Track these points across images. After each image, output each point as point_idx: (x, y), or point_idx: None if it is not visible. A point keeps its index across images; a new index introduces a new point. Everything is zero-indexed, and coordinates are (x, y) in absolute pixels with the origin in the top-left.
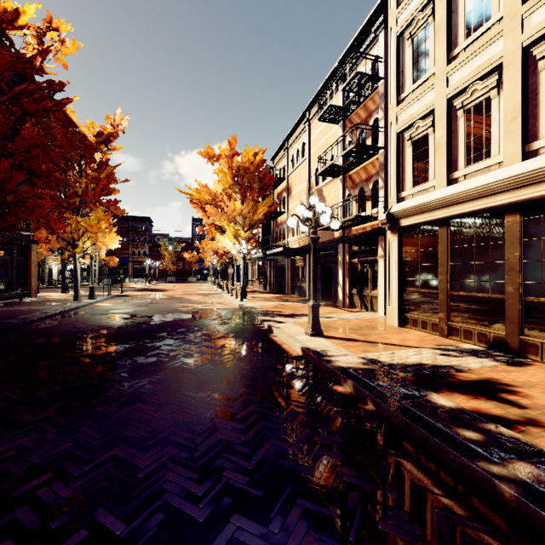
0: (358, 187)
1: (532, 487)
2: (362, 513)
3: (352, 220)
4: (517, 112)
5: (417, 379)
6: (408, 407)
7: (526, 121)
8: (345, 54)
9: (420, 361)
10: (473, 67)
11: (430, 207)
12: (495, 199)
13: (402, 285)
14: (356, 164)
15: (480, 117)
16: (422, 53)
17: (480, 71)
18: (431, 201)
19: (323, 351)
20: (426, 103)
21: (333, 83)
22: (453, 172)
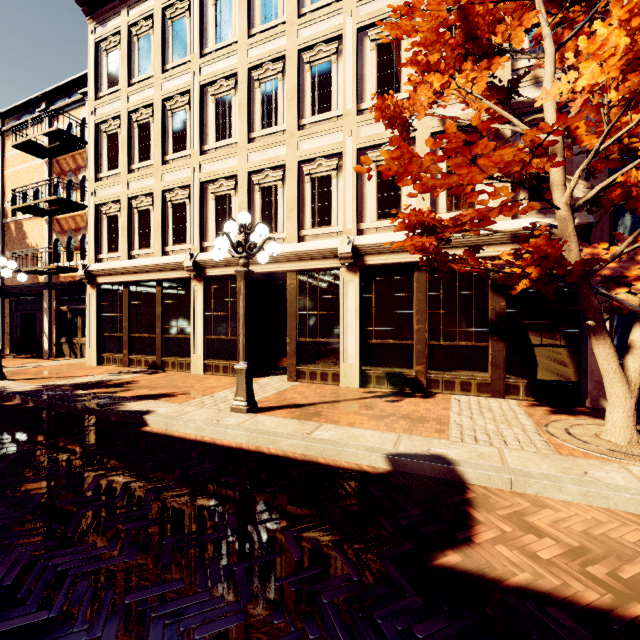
0: (68, 235)
1: (93, 403)
2: (0, 429)
3: (56, 269)
4: (159, 227)
5: (77, 388)
6: (55, 397)
7: (164, 233)
8: (51, 91)
9: (90, 380)
10: (142, 185)
11: (117, 272)
12: (150, 275)
13: (101, 331)
14: (64, 212)
15: (146, 219)
16: (115, 151)
17: (144, 190)
18: (116, 268)
19: (1, 387)
20: (115, 192)
21: (37, 108)
22: (133, 250)
